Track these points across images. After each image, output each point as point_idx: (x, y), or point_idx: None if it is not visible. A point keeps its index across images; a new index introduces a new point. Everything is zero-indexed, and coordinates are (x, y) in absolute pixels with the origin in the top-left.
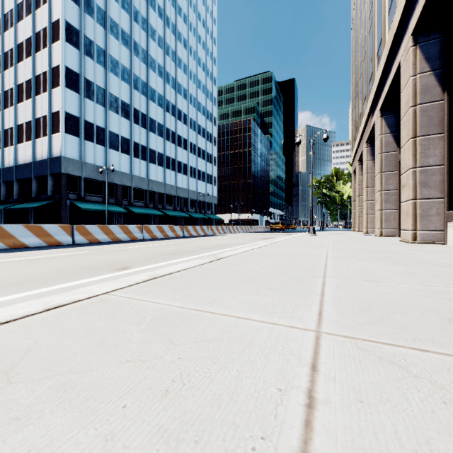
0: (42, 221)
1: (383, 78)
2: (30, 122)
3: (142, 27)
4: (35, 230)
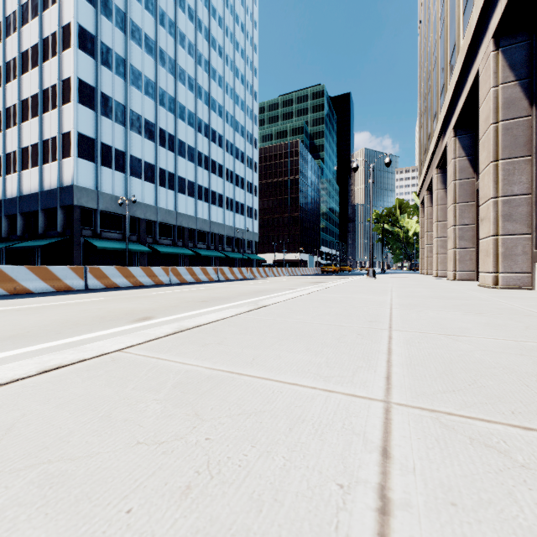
0: (50, 262)
1: (458, 91)
2: (37, 145)
3: (169, 32)
4: (41, 272)
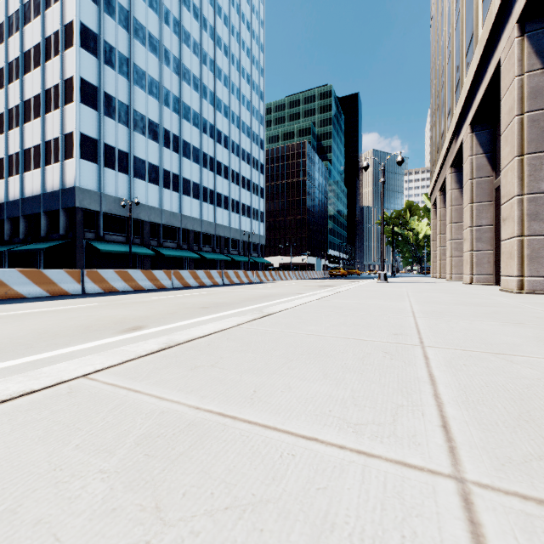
0: (53, 266)
1: (475, 84)
2: (39, 146)
3: (174, 31)
4: (34, 276)
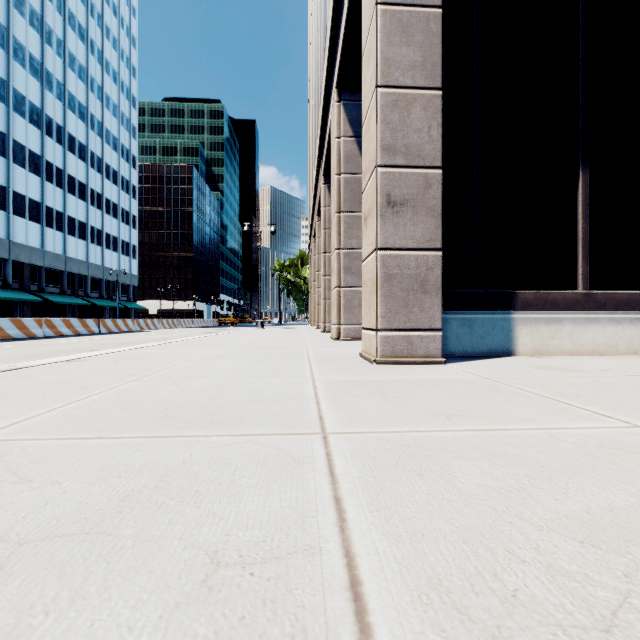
0: None
1: (317, 191)
2: None
3: None
4: None
